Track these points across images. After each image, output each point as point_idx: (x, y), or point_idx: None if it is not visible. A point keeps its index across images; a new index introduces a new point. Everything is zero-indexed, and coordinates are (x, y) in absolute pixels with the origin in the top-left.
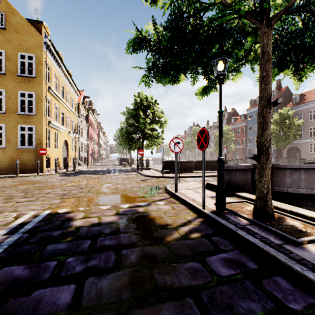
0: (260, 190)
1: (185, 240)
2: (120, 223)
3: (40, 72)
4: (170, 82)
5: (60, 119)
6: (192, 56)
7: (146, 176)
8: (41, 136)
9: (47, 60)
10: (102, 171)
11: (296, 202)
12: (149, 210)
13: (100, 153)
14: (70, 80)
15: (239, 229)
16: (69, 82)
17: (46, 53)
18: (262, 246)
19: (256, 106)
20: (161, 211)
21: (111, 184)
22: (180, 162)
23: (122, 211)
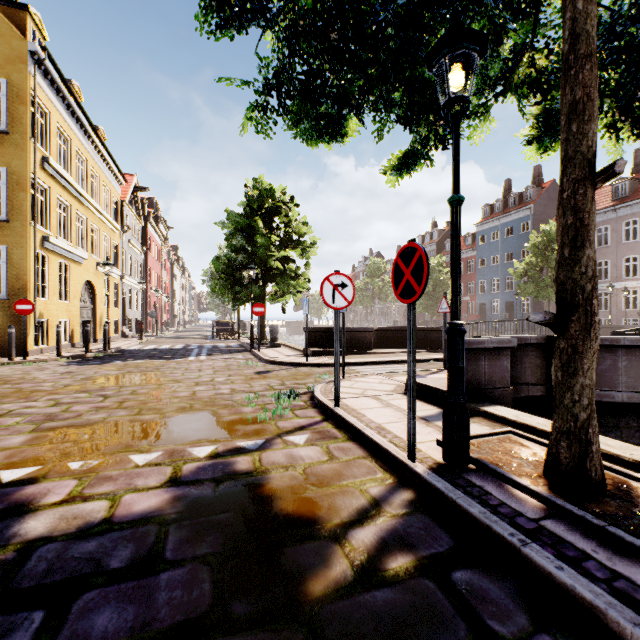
0: (568, 413)
1: (369, 593)
2: (172, 518)
3: (18, 121)
4: (321, 135)
5: (75, 234)
6: (379, 63)
7: (269, 362)
8: (21, 271)
9: (40, 96)
10: (171, 351)
11: (605, 420)
12: (265, 466)
13: (175, 312)
14: (100, 148)
15: (530, 539)
16: (97, 153)
17: (35, 77)
18: (634, 629)
19: (495, 217)
20: (298, 469)
21: (184, 385)
22: (346, 331)
23: (190, 472)
